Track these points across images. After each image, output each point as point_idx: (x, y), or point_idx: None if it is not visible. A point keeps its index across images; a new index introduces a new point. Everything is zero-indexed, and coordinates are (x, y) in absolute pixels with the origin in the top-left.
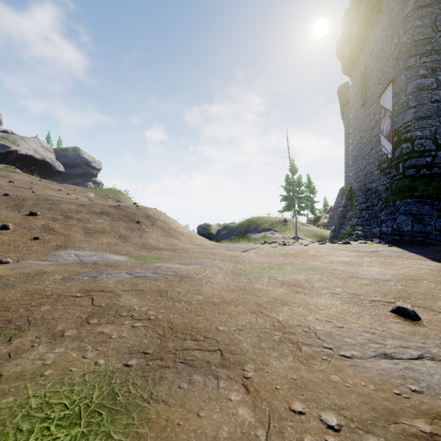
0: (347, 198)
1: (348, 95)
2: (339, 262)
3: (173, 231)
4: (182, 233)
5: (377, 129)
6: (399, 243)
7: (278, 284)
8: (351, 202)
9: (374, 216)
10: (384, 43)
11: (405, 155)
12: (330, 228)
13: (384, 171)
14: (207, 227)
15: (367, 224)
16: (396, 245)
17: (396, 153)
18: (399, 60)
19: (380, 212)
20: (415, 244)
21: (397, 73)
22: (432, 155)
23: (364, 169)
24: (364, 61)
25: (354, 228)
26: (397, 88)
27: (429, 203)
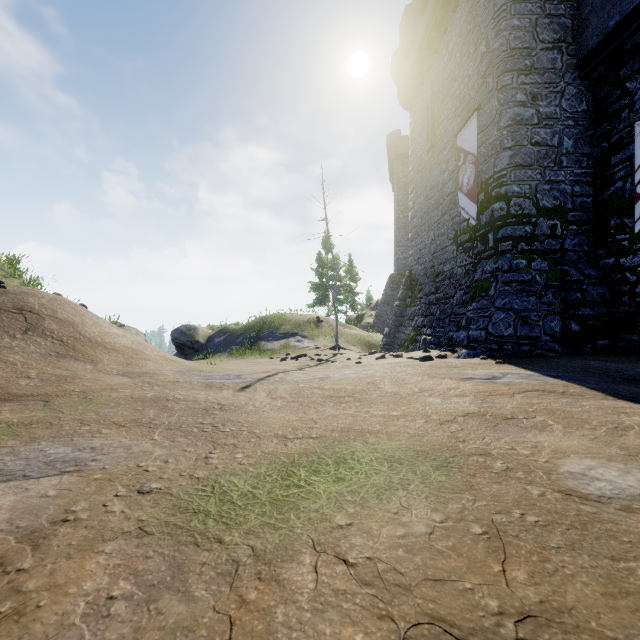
0: (406, 286)
1: (399, 148)
2: (464, 416)
3: (88, 342)
4: (110, 348)
5: (452, 184)
6: (498, 355)
7: (367, 632)
8: (412, 293)
9: (451, 312)
10: (464, 55)
11: (498, 220)
12: (377, 331)
13: (463, 245)
14: (190, 332)
15: (440, 326)
16: (503, 360)
17: (483, 218)
18: (488, 78)
19: (461, 307)
20: (521, 356)
21: (485, 97)
22: (532, 223)
23: (431, 245)
24: (431, 85)
25: (419, 331)
26: (486, 120)
27: (535, 293)
